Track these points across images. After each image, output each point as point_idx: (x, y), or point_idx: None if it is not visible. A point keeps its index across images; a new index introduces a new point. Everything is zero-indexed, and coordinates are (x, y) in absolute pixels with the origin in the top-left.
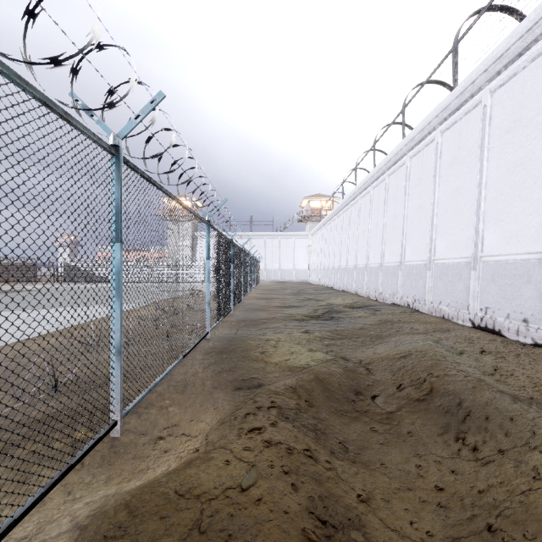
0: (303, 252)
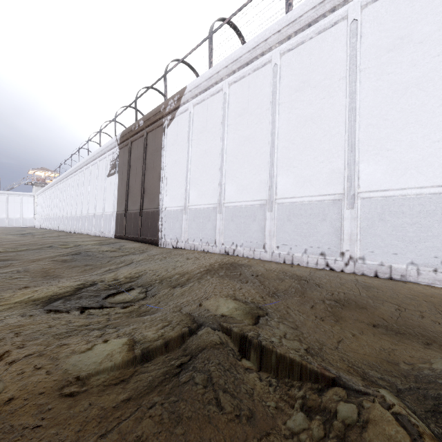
0: (30, 207)
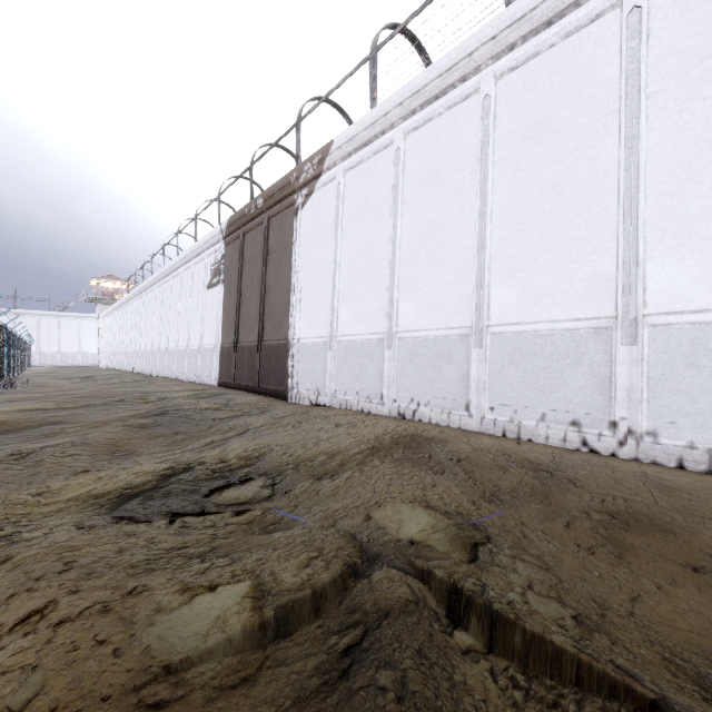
0: (92, 335)
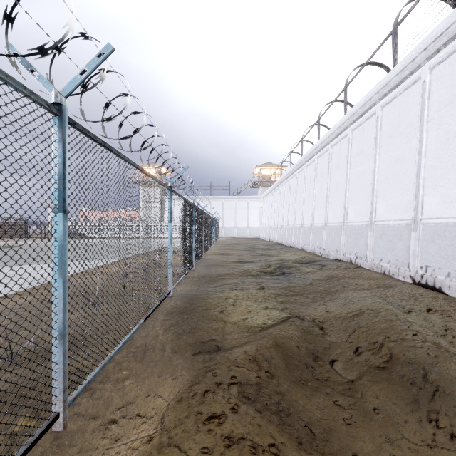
0: (256, 213)
